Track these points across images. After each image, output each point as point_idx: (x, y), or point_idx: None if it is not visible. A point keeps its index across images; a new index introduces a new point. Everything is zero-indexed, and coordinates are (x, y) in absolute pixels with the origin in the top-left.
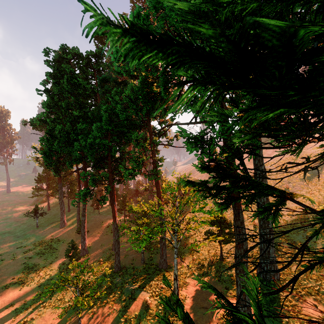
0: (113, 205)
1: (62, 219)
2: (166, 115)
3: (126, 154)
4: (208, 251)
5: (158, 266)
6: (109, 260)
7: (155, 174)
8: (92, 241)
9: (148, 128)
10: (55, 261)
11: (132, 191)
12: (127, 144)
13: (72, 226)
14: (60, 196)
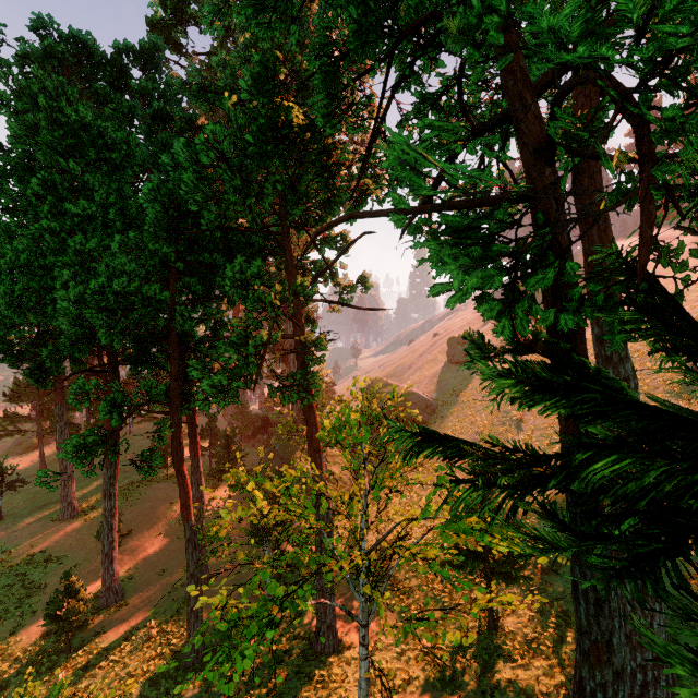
0: (183, 473)
1: (66, 499)
2: (335, 214)
3: (225, 328)
4: (449, 595)
5: (311, 643)
6: (177, 624)
7: (302, 386)
8: (139, 560)
9: (283, 254)
10: (25, 627)
11: (253, 420)
12: (228, 301)
13: (91, 516)
14: (60, 439)
